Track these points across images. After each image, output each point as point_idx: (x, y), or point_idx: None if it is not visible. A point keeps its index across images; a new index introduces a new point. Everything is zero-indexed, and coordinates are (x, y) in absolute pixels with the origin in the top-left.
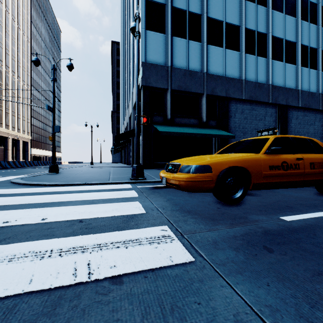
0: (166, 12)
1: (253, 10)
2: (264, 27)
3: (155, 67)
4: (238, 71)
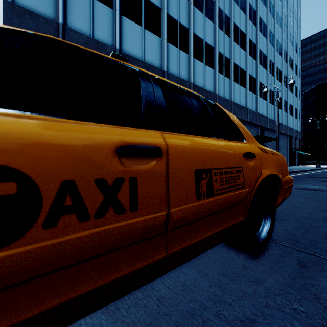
0: None
1: None
2: (186, 20)
3: (33, 17)
4: (159, 60)
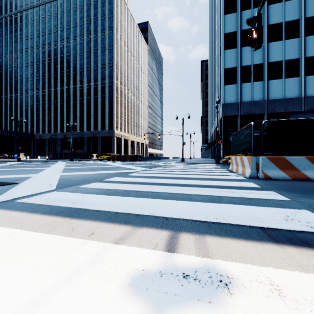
0: (237, 71)
1: (313, 41)
2: None
3: (230, 105)
4: (297, 91)
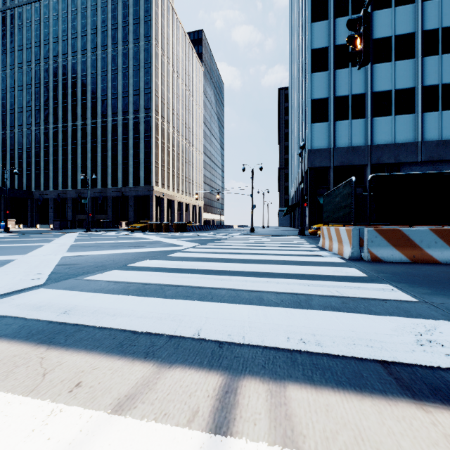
0: (329, 104)
1: (434, 63)
2: None
3: (319, 151)
4: (412, 134)
